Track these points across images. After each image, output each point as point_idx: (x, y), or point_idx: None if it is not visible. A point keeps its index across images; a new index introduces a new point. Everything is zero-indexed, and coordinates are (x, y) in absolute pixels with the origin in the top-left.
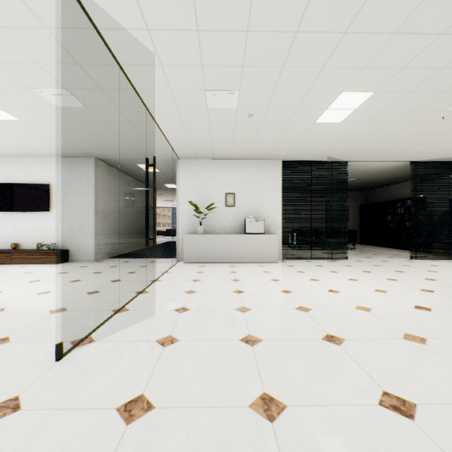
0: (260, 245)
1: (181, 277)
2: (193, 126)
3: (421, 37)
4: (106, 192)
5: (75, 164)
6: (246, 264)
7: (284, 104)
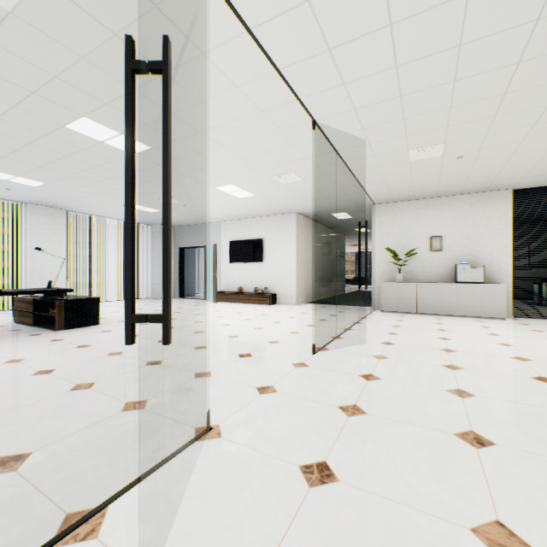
0: (478, 296)
1: (381, 323)
2: (393, 176)
3: None
4: (304, 242)
5: (281, 220)
6: (457, 318)
7: (503, 140)
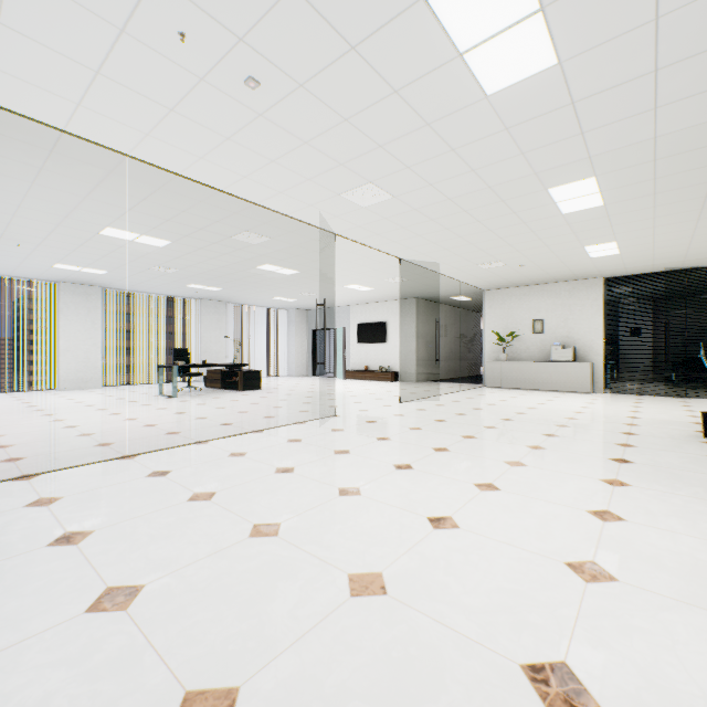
0: (567, 374)
1: (472, 393)
2: (481, 275)
3: (598, 229)
4: (425, 324)
5: (403, 305)
6: (549, 392)
7: (542, 258)
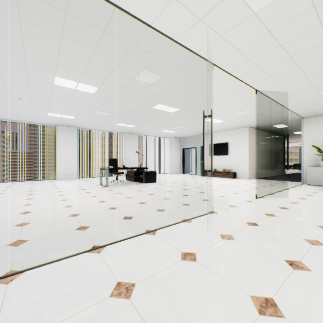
0: None
1: (303, 190)
2: (312, 103)
3: None
4: (253, 143)
5: (239, 132)
6: None
7: None
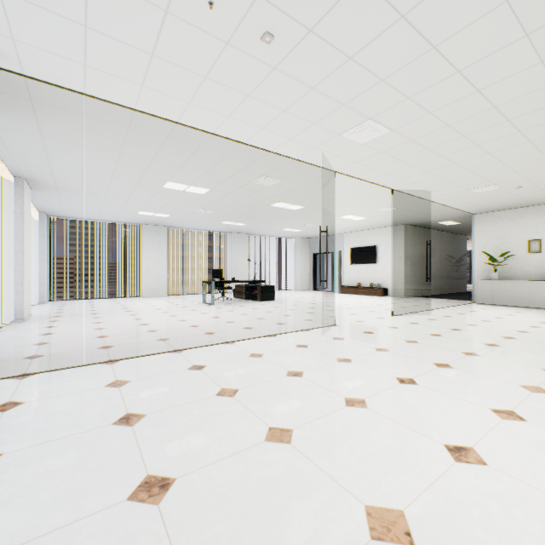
0: None
1: (462, 309)
2: (472, 200)
3: None
4: (412, 247)
5: (391, 231)
6: None
7: None
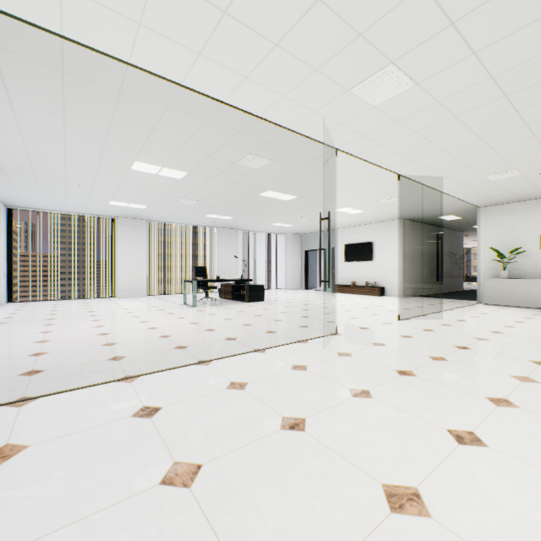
0: None
1: (472, 311)
2: (483, 190)
3: None
4: (411, 243)
5: (389, 226)
6: None
7: None
